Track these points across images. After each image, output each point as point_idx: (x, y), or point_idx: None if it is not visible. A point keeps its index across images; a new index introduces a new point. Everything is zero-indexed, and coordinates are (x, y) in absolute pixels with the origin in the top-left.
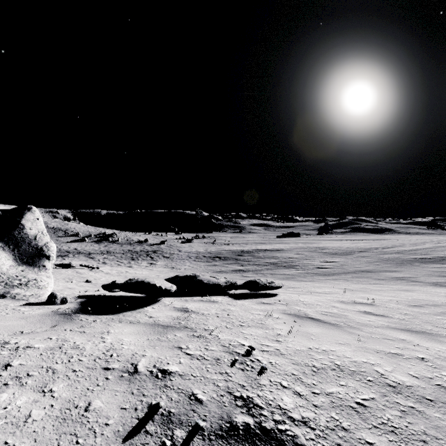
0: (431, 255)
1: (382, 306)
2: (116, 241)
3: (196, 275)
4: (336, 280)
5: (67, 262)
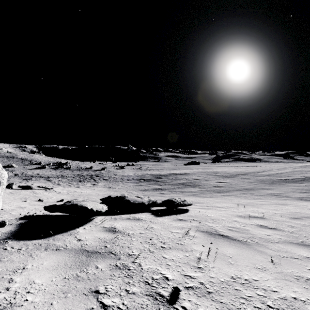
0: (291, 177)
1: (272, 220)
2: (69, 168)
3: (124, 196)
4: (229, 196)
5: (30, 184)
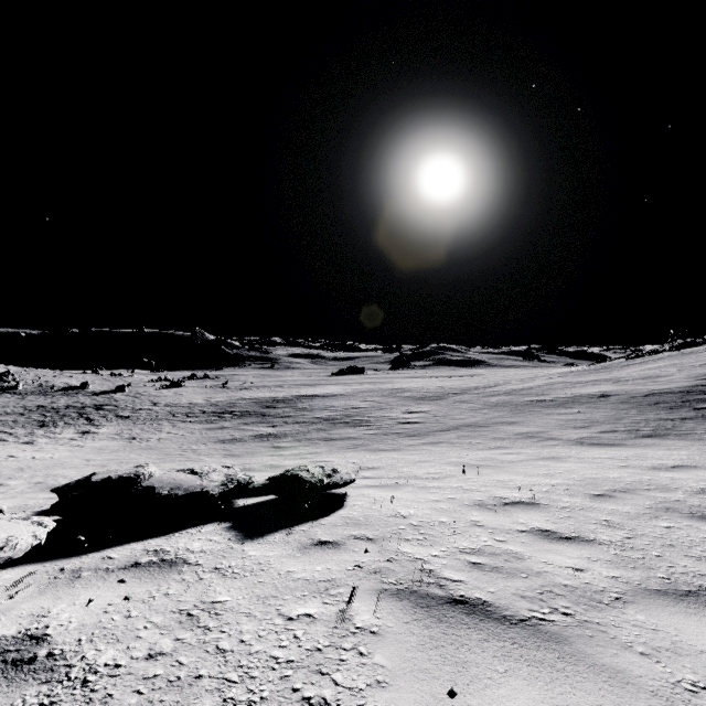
0: (550, 395)
1: (557, 508)
2: (12, 389)
3: (138, 475)
4: (435, 445)
5: None
